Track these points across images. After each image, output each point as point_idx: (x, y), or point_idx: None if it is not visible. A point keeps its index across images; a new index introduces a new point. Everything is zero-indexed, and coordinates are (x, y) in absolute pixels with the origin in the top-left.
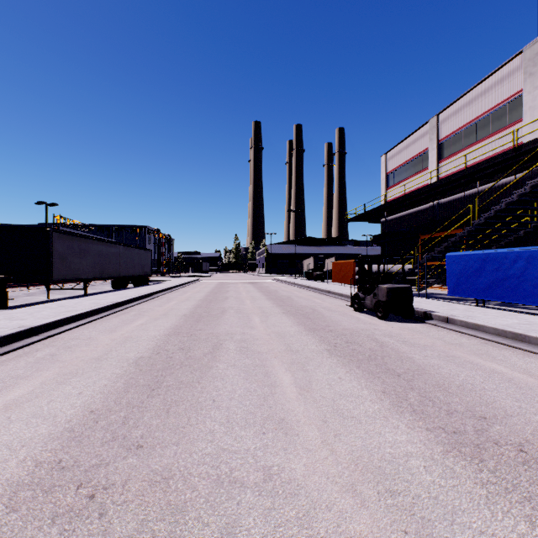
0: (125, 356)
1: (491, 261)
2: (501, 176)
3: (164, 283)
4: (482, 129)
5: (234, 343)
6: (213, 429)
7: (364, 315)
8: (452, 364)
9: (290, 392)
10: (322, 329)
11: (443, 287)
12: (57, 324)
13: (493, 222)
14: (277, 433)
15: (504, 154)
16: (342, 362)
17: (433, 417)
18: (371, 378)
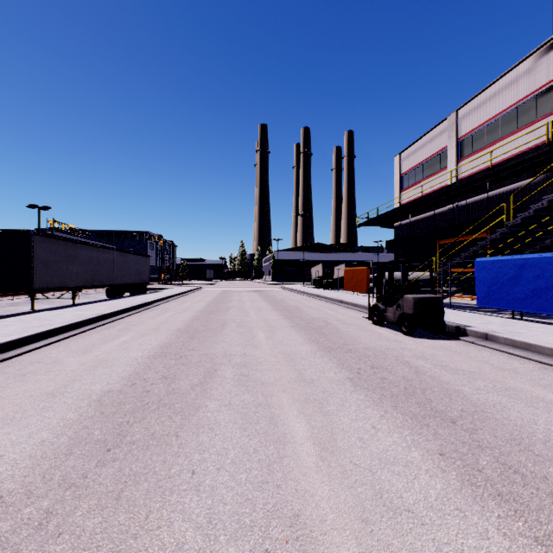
0: (89, 388)
1: (530, 267)
2: (529, 174)
3: (163, 292)
4: (507, 124)
5: (231, 368)
6: (184, 540)
7: (385, 330)
8: (518, 402)
9: (306, 456)
10: (339, 348)
11: (464, 295)
12: (21, 342)
13: (530, 223)
14: (290, 551)
15: (536, 149)
16: (372, 399)
17: (534, 509)
18: (417, 427)
